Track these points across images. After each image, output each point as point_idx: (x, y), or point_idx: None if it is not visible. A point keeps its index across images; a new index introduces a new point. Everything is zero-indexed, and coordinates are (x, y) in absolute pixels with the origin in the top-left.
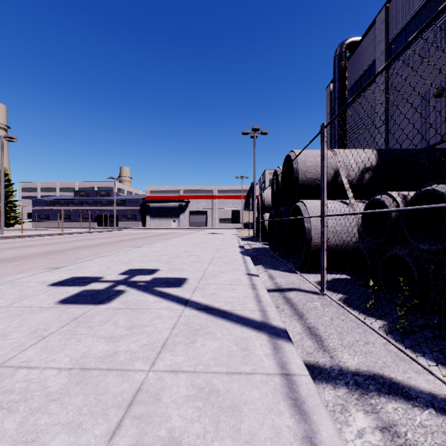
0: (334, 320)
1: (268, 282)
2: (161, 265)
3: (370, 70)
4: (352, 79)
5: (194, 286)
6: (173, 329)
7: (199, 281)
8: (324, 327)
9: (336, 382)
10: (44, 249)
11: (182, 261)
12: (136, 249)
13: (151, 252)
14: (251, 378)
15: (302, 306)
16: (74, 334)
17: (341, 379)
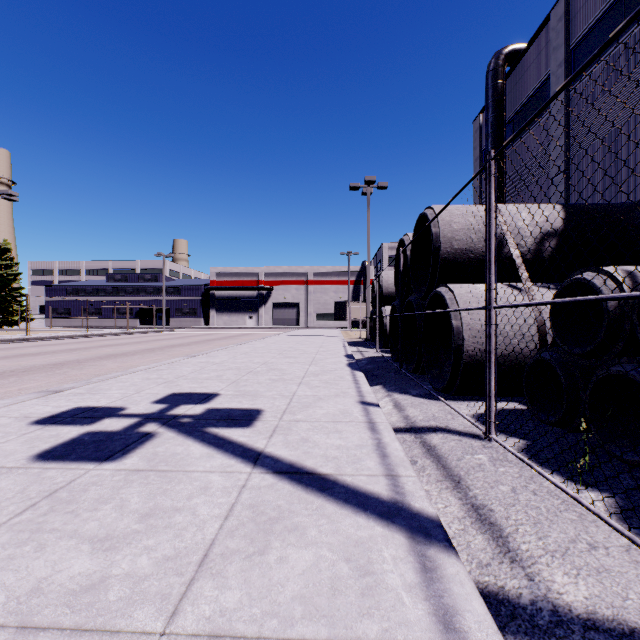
0: (520, 492)
1: (394, 415)
2: (223, 387)
3: (541, 91)
4: (514, 107)
5: (273, 424)
6: (227, 520)
7: (282, 416)
8: (503, 508)
9: None
10: (52, 360)
11: (257, 380)
12: (189, 360)
13: (211, 365)
14: None
15: (457, 463)
16: (37, 531)
17: (560, 636)
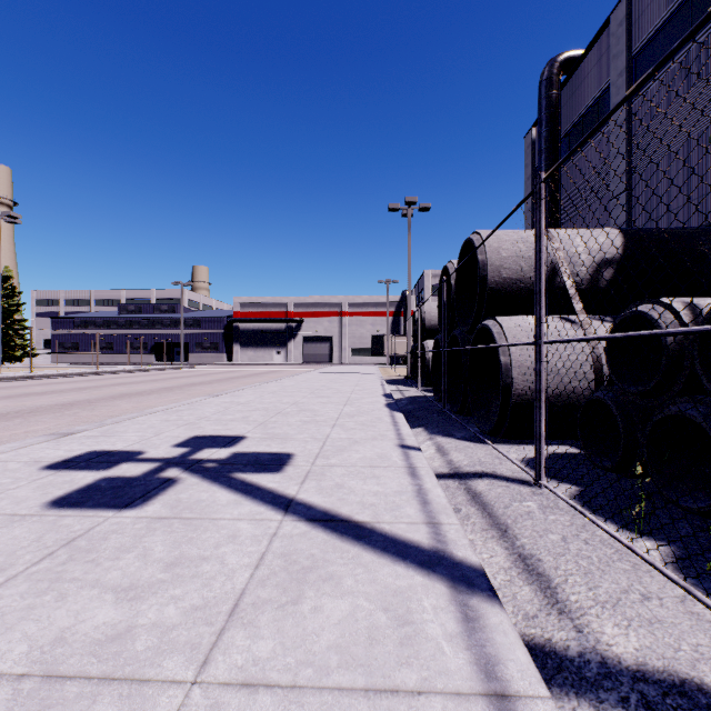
0: (570, 541)
1: (437, 460)
2: (249, 429)
3: (599, 103)
4: (570, 120)
5: (305, 469)
6: (258, 569)
7: (314, 461)
8: (553, 558)
9: (600, 697)
10: (60, 399)
11: (286, 421)
12: (212, 400)
13: (236, 405)
14: (420, 706)
15: (504, 511)
16: (57, 581)
17: (608, 688)
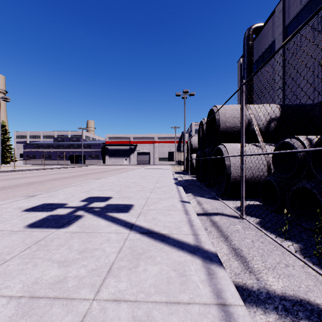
0: (255, 242)
1: (197, 207)
2: (114, 194)
3: (270, 47)
4: (257, 55)
5: (139, 211)
6: (119, 253)
7: (143, 207)
8: (247, 249)
9: (266, 307)
10: (28, 181)
11: (130, 190)
12: (96, 181)
13: (107, 183)
14: (189, 309)
15: (227, 229)
16: (33, 258)
17: (269, 303)
